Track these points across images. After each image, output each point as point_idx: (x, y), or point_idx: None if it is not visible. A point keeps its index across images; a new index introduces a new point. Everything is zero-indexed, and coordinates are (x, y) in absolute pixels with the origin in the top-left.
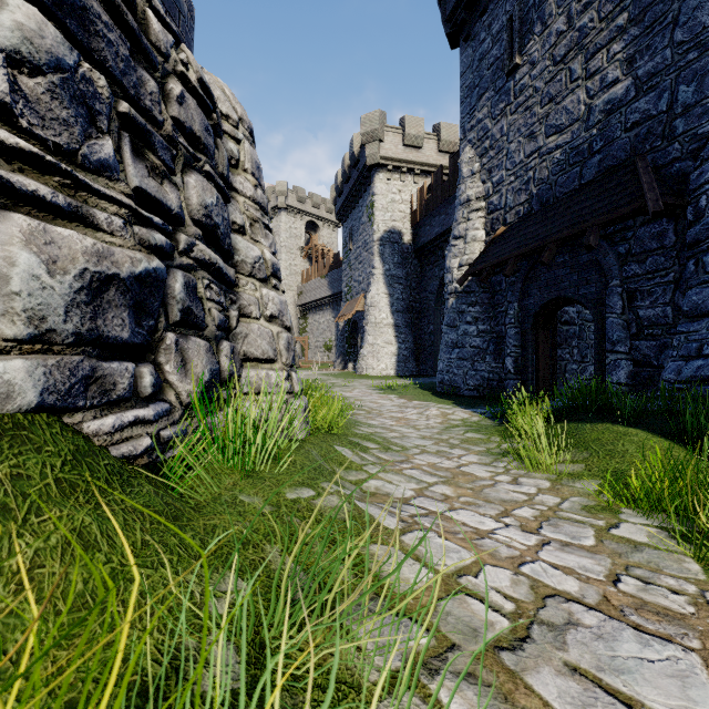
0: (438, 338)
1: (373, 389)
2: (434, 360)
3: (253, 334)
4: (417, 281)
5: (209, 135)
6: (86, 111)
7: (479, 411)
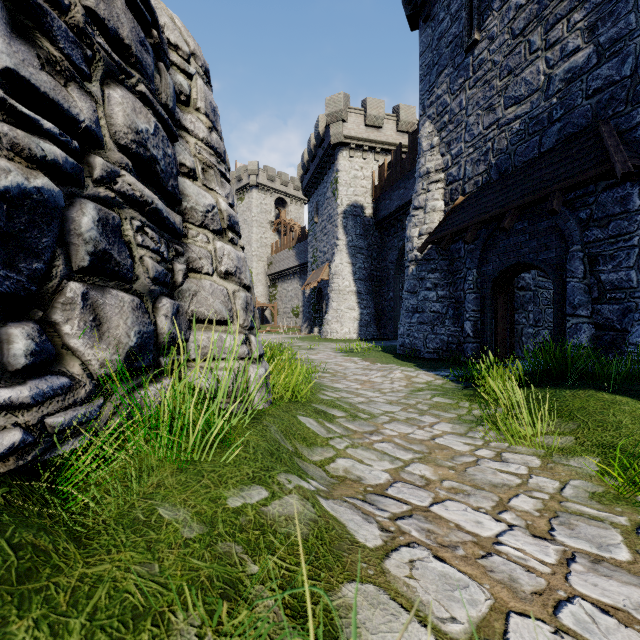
0: (397, 304)
1: (338, 352)
2: (394, 325)
3: (203, 291)
4: (377, 252)
5: (147, 52)
6: None
7: (442, 374)
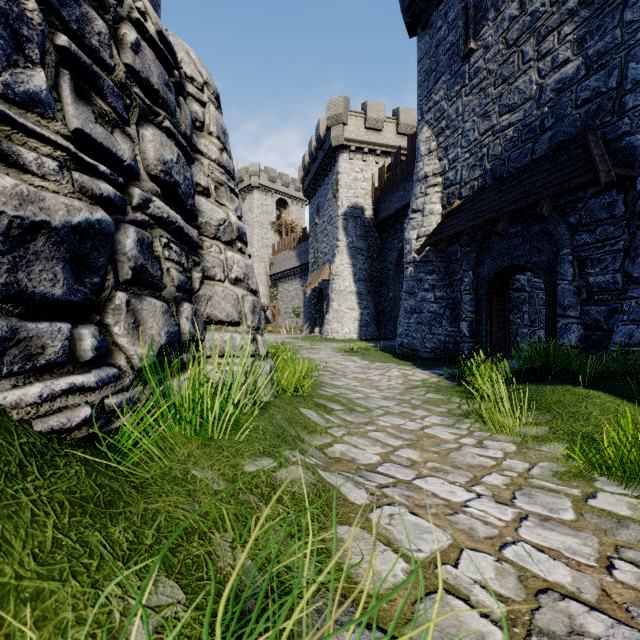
0: (397, 304)
1: (338, 351)
2: (394, 325)
3: (217, 296)
4: (377, 253)
5: (170, 91)
6: (10, 34)
7: (437, 372)
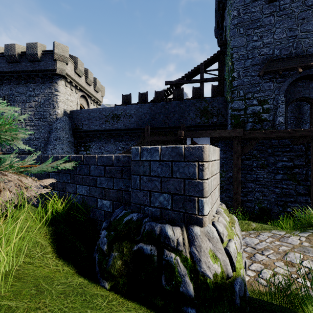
0: None
1: None
2: None
3: None
4: None
5: None
6: None
7: None
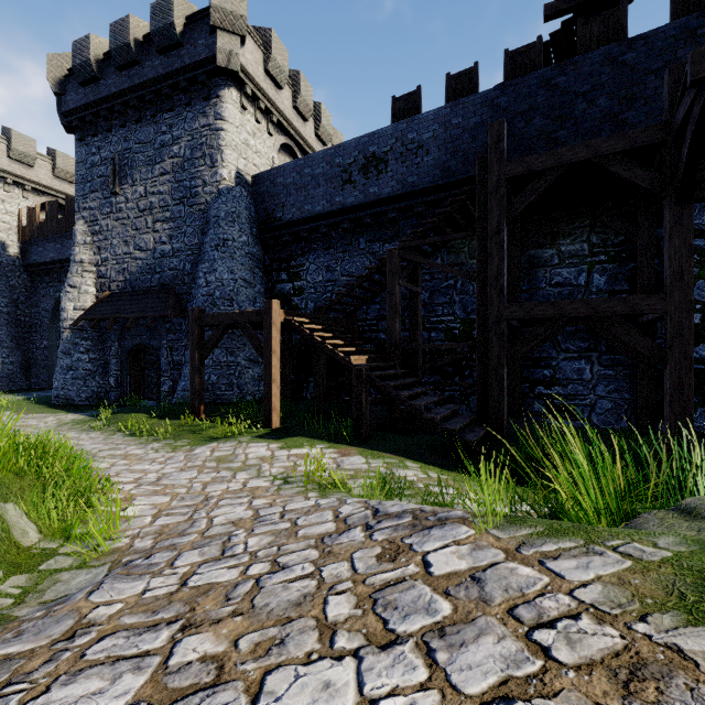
0: (53, 353)
1: None
2: (49, 374)
3: None
4: (27, 296)
5: None
6: None
7: (85, 414)
